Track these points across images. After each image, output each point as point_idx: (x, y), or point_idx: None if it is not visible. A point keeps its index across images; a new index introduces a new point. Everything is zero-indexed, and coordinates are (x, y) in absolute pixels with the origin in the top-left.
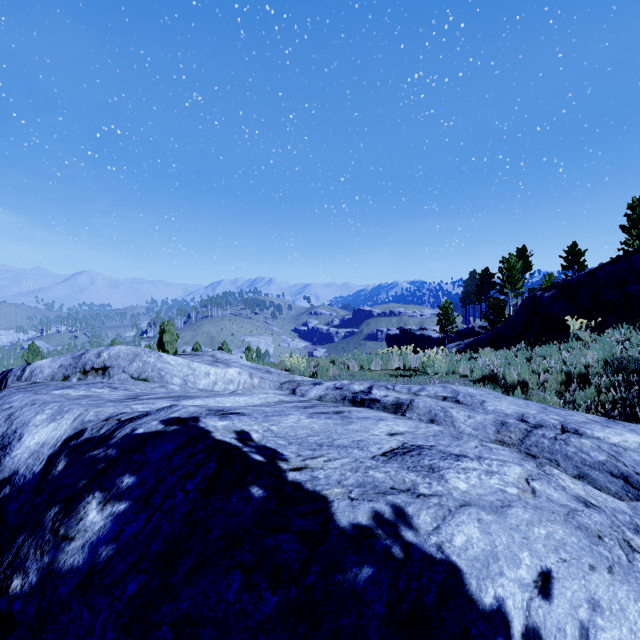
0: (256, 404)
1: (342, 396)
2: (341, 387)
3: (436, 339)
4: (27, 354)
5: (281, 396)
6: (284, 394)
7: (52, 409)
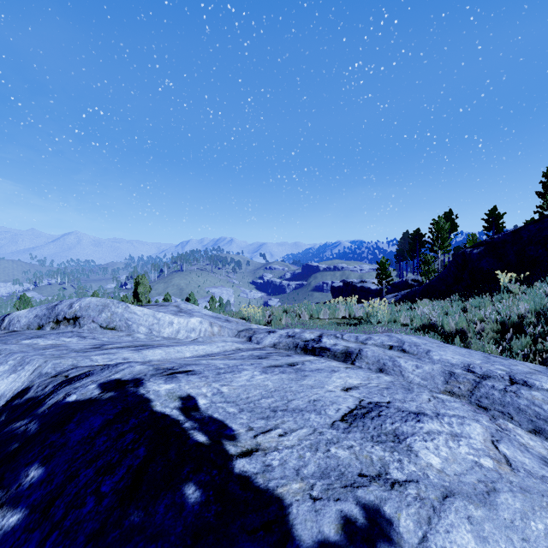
0: (214, 352)
1: (294, 344)
2: (293, 335)
3: (374, 290)
4: (19, 304)
5: (238, 344)
6: (241, 341)
7: (15, 360)
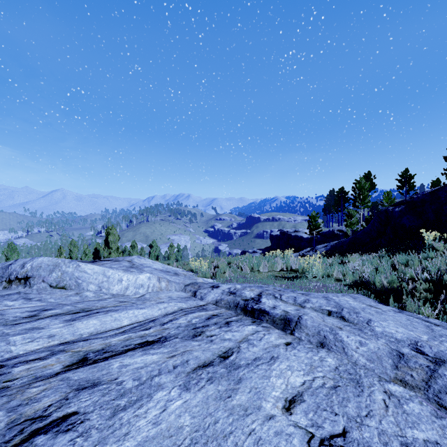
0: (155, 316)
1: (235, 303)
2: (234, 292)
3: (306, 239)
4: (7, 251)
5: (181, 303)
6: (186, 297)
7: None
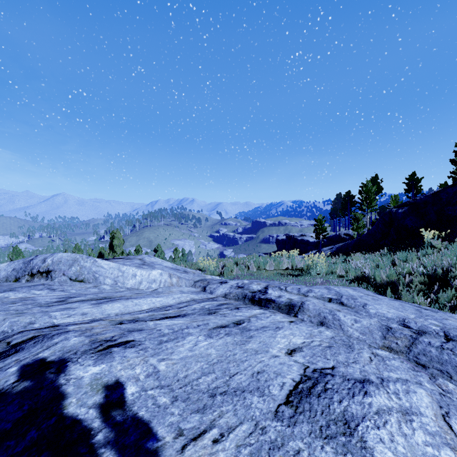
0: (170, 304)
1: (243, 295)
2: (242, 286)
3: (312, 243)
4: (12, 254)
5: (193, 295)
6: (196, 291)
7: None
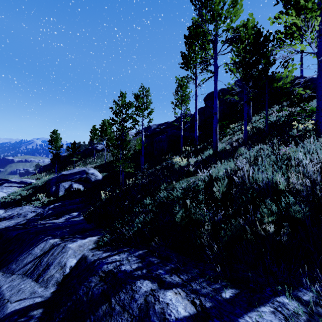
0: None
1: None
2: None
3: None
4: None
5: None
6: None
7: None
